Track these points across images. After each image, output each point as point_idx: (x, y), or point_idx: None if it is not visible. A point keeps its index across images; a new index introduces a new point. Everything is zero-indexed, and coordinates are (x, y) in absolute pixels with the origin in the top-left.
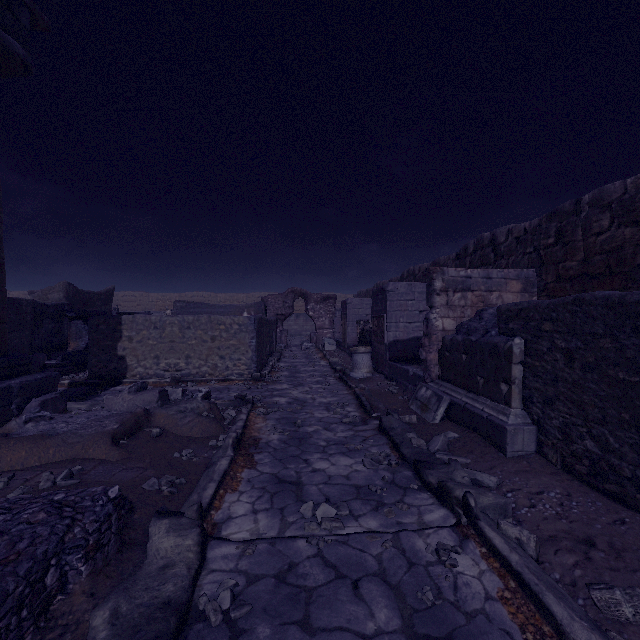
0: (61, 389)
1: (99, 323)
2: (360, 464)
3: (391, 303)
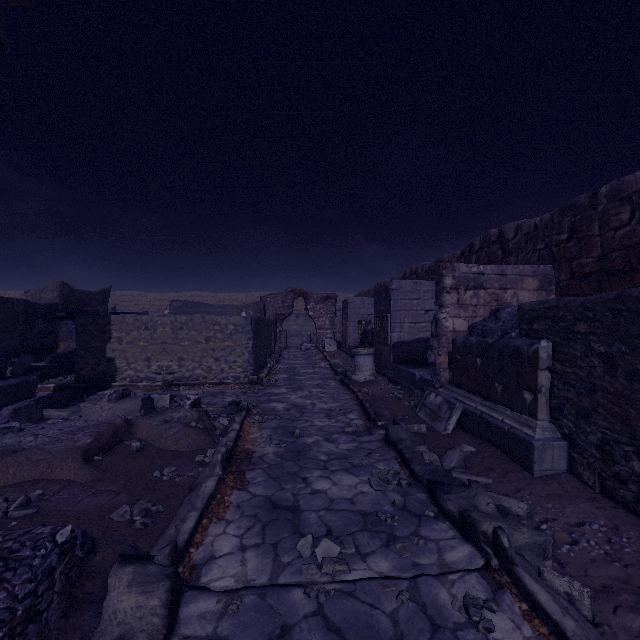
0: (45, 393)
1: (87, 323)
2: (366, 484)
3: (395, 302)
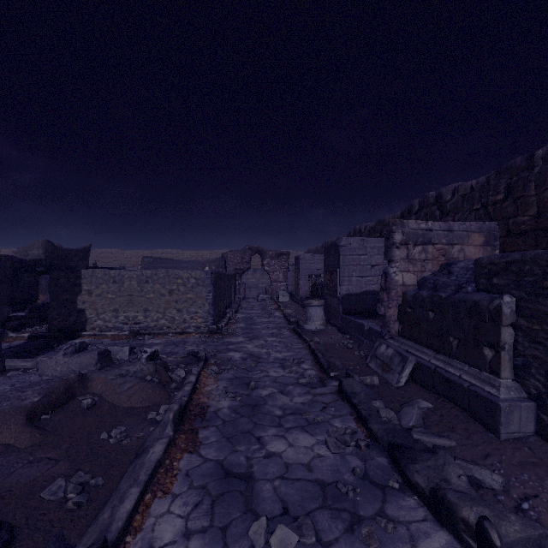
0: (20, 342)
1: (59, 277)
2: (323, 445)
3: (344, 258)
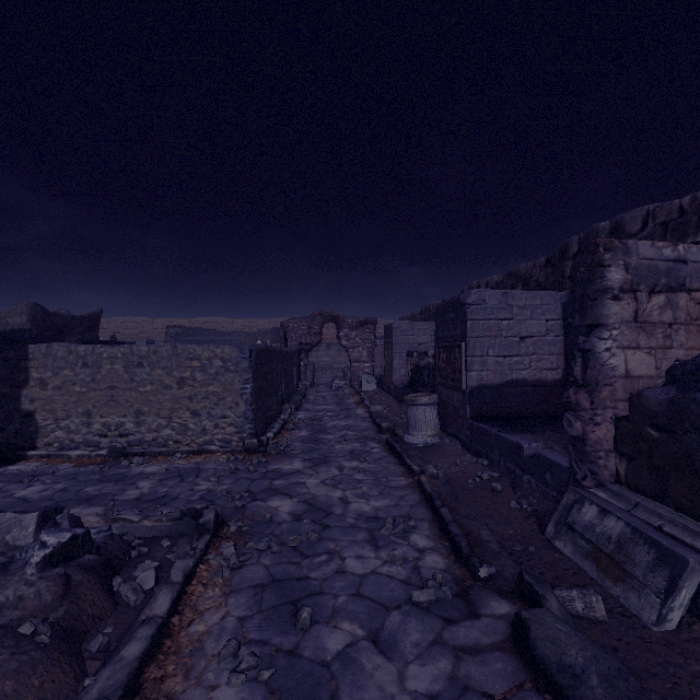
0: None
1: None
2: None
3: (474, 324)
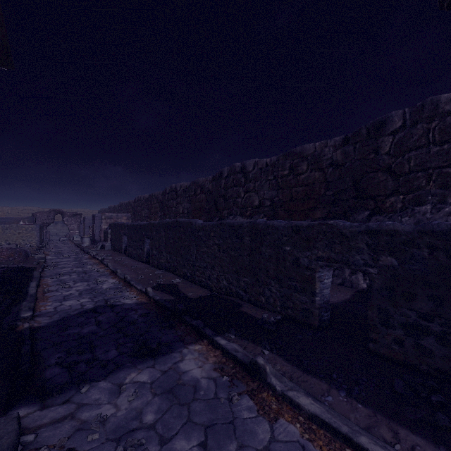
0: None
1: None
2: (75, 254)
3: (97, 220)
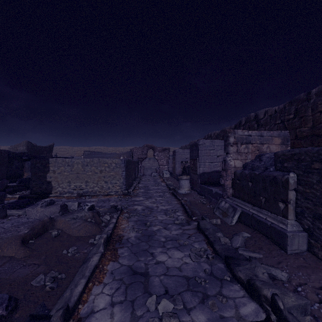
0: (14, 200)
1: (36, 163)
2: (188, 257)
3: (201, 151)
